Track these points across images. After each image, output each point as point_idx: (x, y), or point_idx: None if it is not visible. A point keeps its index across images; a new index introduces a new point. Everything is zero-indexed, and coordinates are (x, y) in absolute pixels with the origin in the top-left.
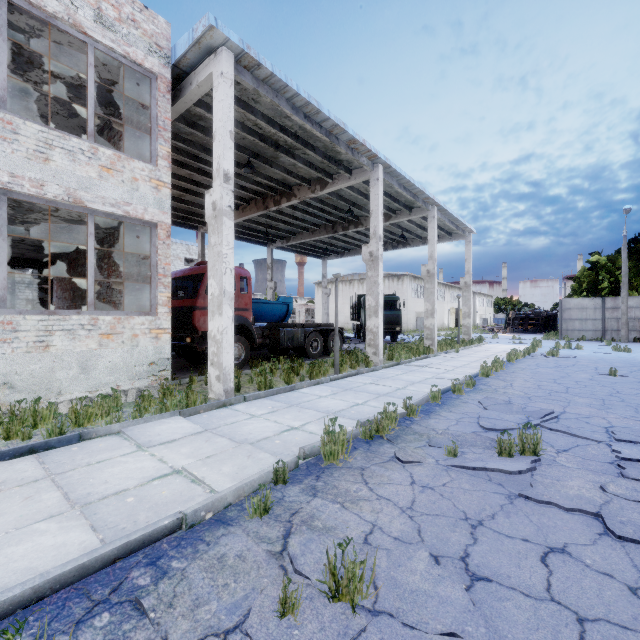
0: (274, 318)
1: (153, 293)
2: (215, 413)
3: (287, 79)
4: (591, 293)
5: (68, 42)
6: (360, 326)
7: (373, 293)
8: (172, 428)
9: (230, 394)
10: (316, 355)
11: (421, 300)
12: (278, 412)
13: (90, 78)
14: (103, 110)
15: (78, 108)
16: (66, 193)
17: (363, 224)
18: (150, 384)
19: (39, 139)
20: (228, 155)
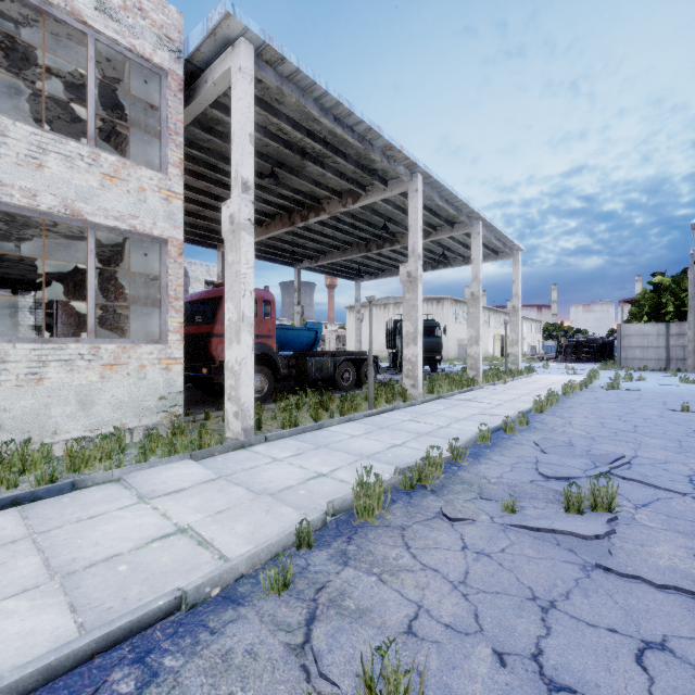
0: (301, 346)
1: (163, 318)
2: (232, 456)
3: (315, 76)
4: (653, 318)
5: (67, 34)
6: (396, 354)
7: (411, 318)
8: (181, 474)
9: (250, 433)
10: (348, 387)
11: (463, 326)
12: (304, 455)
13: (91, 74)
14: (109, 114)
15: (81, 111)
16: (63, 204)
17: (400, 242)
18: (159, 421)
19: (31, 142)
20: (247, 161)
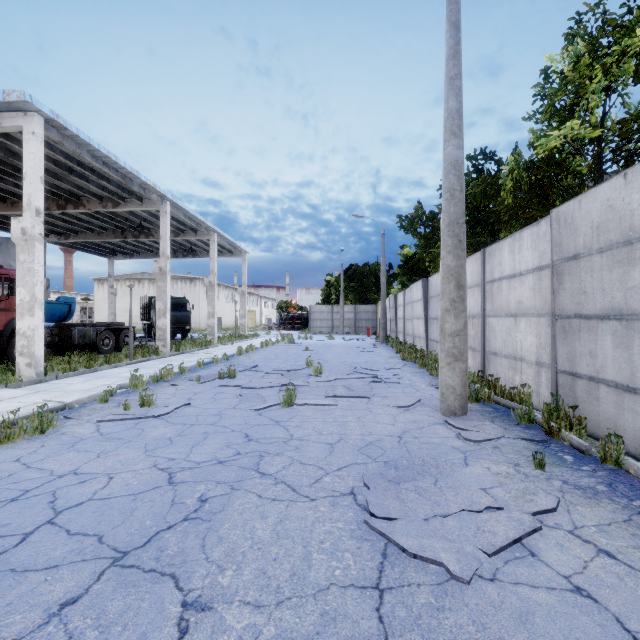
0: (53, 318)
1: None
2: (36, 386)
3: (90, 139)
4: (326, 302)
5: None
6: (151, 326)
7: (162, 299)
8: (9, 393)
9: (41, 376)
10: (108, 351)
11: None
12: (91, 381)
13: None
14: None
15: None
16: None
17: (154, 236)
18: None
19: None
20: (39, 195)
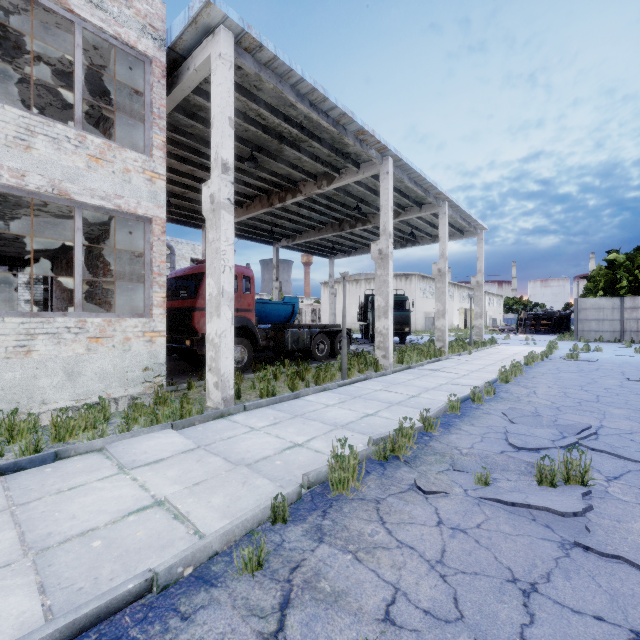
0: (279, 319)
1: (147, 293)
2: (211, 425)
3: (291, 63)
4: (608, 292)
5: (55, 23)
6: (368, 327)
7: (382, 293)
8: (161, 444)
9: (229, 402)
10: (322, 358)
11: (429, 300)
12: (280, 424)
13: (77, 60)
14: (98, 100)
15: (72, 98)
16: (50, 184)
17: (371, 221)
18: (144, 391)
19: (20, 125)
20: (227, 143)
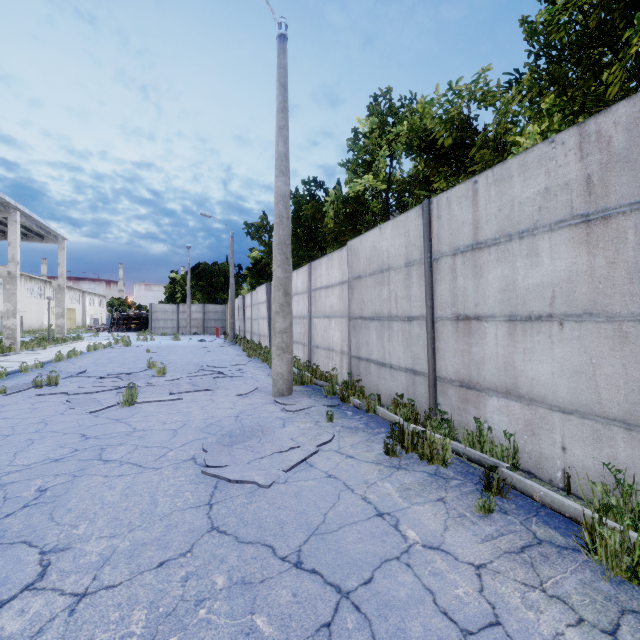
0: None
1: None
2: None
3: None
4: (171, 301)
5: None
6: None
7: None
8: None
9: None
10: None
11: None
12: None
13: None
14: None
15: None
16: None
17: None
18: None
19: None
20: None
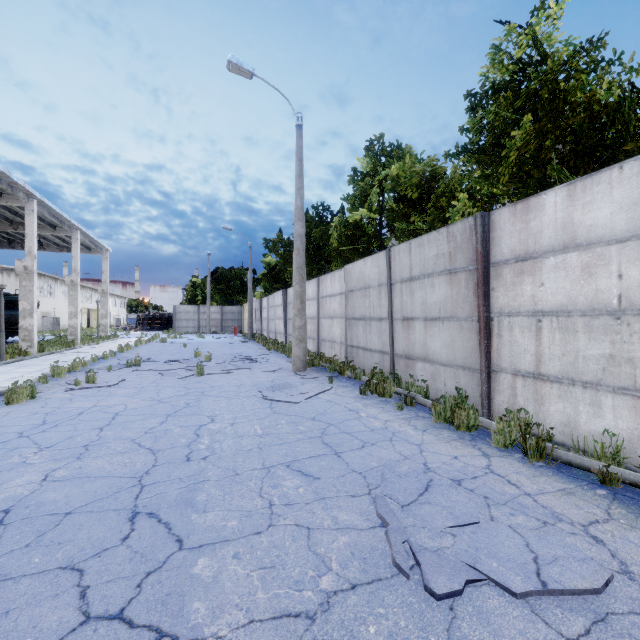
0: None
1: None
2: None
3: None
4: (192, 302)
5: None
6: None
7: (29, 299)
8: None
9: None
10: None
11: (48, 299)
12: None
13: None
14: None
15: None
16: None
17: None
18: None
19: None
20: None
